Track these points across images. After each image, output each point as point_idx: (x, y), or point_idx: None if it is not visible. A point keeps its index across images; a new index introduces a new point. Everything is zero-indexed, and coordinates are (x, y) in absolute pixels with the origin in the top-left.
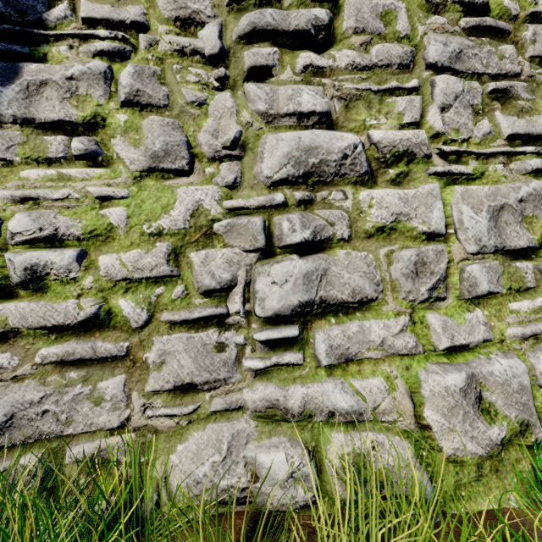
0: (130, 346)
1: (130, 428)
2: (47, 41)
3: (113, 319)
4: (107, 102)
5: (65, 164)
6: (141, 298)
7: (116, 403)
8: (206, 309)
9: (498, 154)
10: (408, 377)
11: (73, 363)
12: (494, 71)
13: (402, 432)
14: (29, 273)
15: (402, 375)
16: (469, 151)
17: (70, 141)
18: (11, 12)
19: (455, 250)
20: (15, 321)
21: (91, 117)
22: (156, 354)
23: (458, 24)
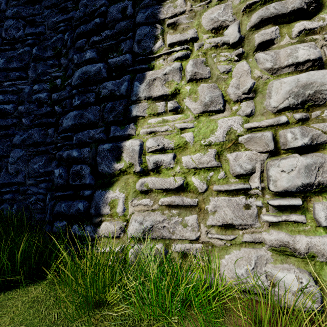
0: (198, 201)
1: (200, 241)
2: (153, 60)
3: (188, 187)
4: (180, 81)
5: (164, 115)
6: (202, 177)
7: (193, 228)
8: (238, 185)
9: None
10: None
11: (172, 206)
12: None
13: None
14: (155, 165)
15: None
16: None
17: (165, 104)
18: (140, 51)
19: None
20: (151, 185)
21: (174, 90)
22: (212, 206)
23: None
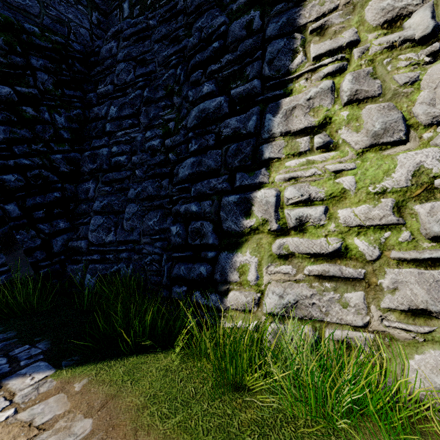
0: (366, 273)
1: (370, 329)
2: (291, 82)
3: (348, 253)
4: (332, 106)
5: (308, 154)
6: (372, 239)
7: (358, 310)
8: (436, 252)
9: None
10: None
11: (324, 278)
12: None
13: None
14: (298, 221)
15: None
16: None
17: (310, 139)
18: (272, 73)
19: None
20: (293, 248)
21: (322, 120)
22: (389, 281)
23: None
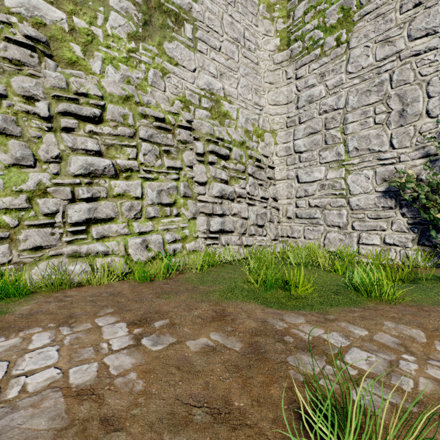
0: (10, 234)
1: (13, 262)
2: None
3: None
4: None
5: None
6: (14, 216)
7: (5, 254)
8: (46, 220)
9: (163, 172)
10: (125, 241)
11: None
12: (165, 143)
13: (121, 256)
14: None
15: (123, 241)
16: (153, 170)
17: None
18: None
19: (145, 203)
20: None
21: None
22: (23, 236)
23: (153, 124)
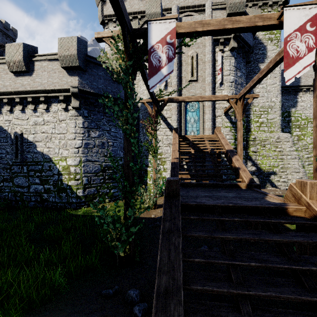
0: None
1: None
2: None
3: None
4: None
5: None
6: None
7: None
8: None
9: None
10: None
11: None
12: None
13: None
14: None
15: None
16: None
17: None
18: None
19: None
20: None
21: None
22: None
23: None
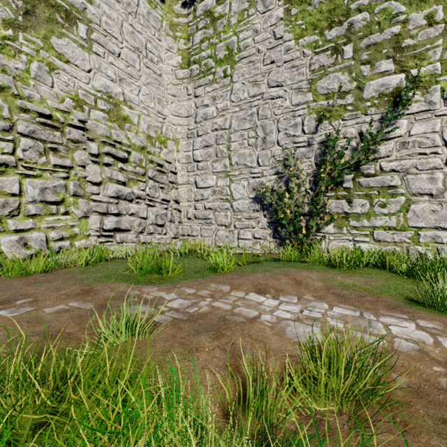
0: None
1: None
2: None
3: None
4: None
5: None
6: None
7: None
8: None
9: (48, 170)
10: None
11: None
12: (51, 141)
13: None
14: None
15: None
16: (35, 167)
17: None
18: None
19: (24, 200)
20: None
21: None
22: None
23: (36, 119)
